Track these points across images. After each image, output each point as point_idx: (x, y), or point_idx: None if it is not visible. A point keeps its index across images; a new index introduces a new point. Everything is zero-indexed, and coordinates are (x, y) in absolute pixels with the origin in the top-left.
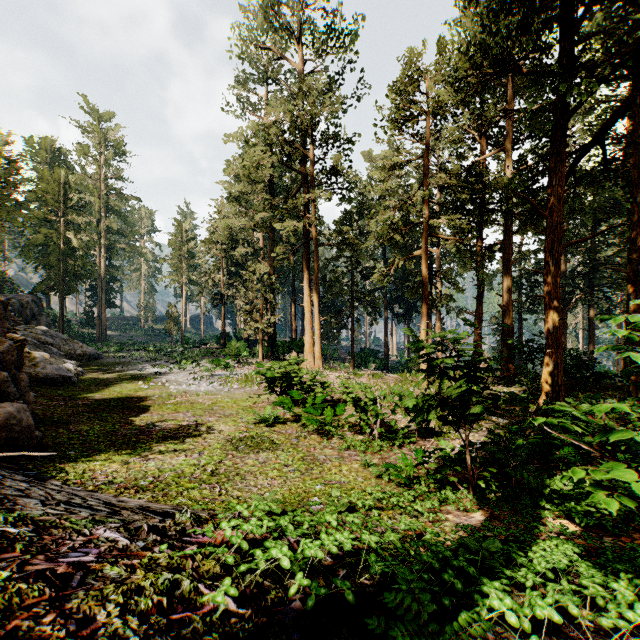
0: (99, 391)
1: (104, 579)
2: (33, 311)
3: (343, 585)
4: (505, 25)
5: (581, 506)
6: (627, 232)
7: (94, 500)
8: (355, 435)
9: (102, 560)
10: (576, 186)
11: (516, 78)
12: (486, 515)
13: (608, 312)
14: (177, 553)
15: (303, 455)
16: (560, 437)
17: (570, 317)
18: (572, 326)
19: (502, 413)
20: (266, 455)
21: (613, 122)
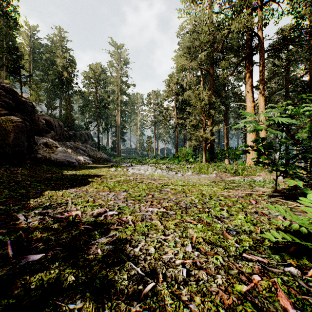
0: (79, 170)
1: None
2: (85, 138)
3: None
4: None
5: None
6: None
7: None
8: None
9: None
10: None
11: None
12: None
13: None
14: None
15: None
16: None
17: None
18: None
19: None
20: None
21: None
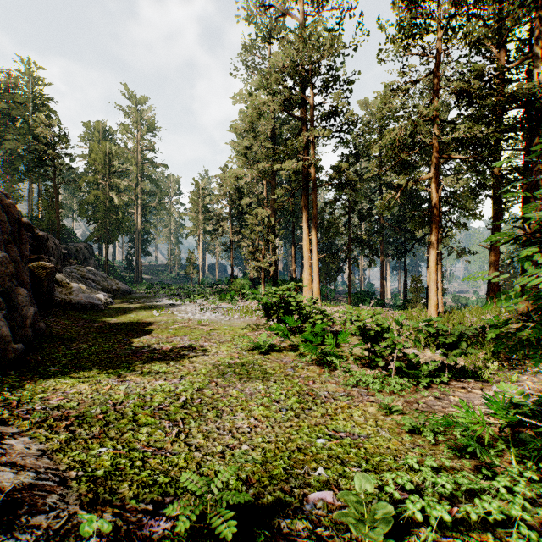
0: (117, 316)
1: None
2: (84, 255)
3: None
4: None
5: None
6: None
7: None
8: (363, 369)
9: None
10: None
11: None
12: None
13: None
14: None
15: (299, 389)
16: None
17: None
18: None
19: None
20: (254, 386)
21: None
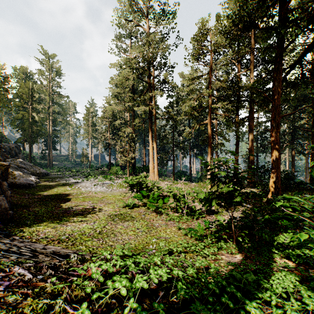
0: (46, 191)
1: (4, 304)
2: (16, 152)
3: (159, 306)
4: (251, 3)
5: (294, 251)
6: (312, 111)
7: (25, 248)
8: (174, 213)
9: (9, 290)
10: (287, 86)
11: (256, 33)
12: (243, 256)
13: (301, 152)
14: (54, 286)
15: (147, 223)
16: (292, 214)
17: (282, 155)
18: (283, 159)
19: (249, 202)
20: (128, 223)
21: (306, 52)
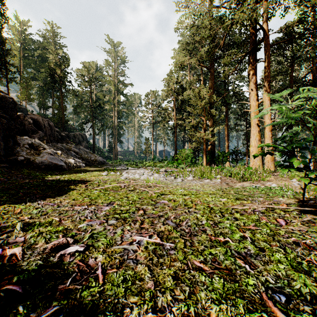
0: (66, 175)
1: None
2: (79, 139)
3: None
4: None
5: None
6: None
7: None
8: None
9: None
10: None
11: None
12: None
13: None
14: None
15: None
16: None
17: None
18: None
19: None
20: None
21: None
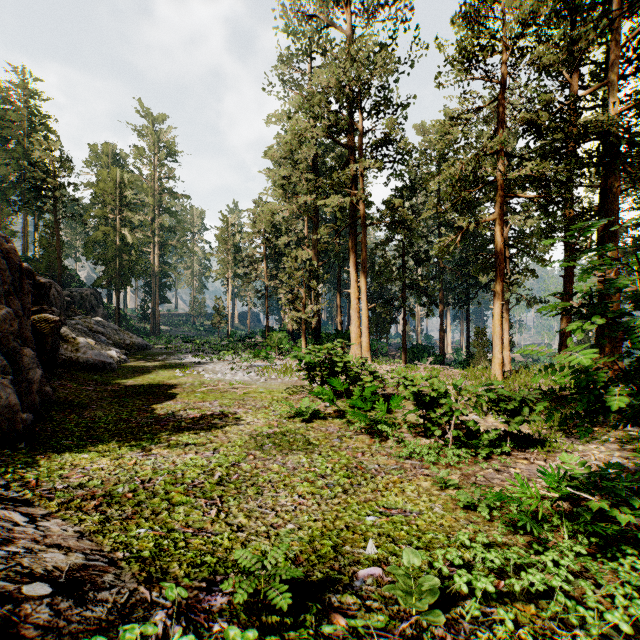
0: (134, 377)
1: None
2: (91, 304)
3: None
4: None
5: None
6: None
7: None
8: (417, 438)
9: None
10: None
11: None
12: None
13: None
14: None
15: (347, 462)
16: None
17: None
18: None
19: None
20: (297, 459)
21: None
